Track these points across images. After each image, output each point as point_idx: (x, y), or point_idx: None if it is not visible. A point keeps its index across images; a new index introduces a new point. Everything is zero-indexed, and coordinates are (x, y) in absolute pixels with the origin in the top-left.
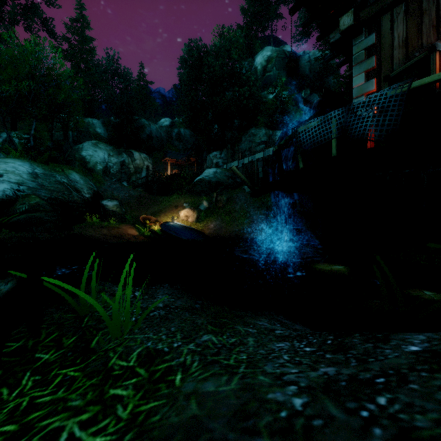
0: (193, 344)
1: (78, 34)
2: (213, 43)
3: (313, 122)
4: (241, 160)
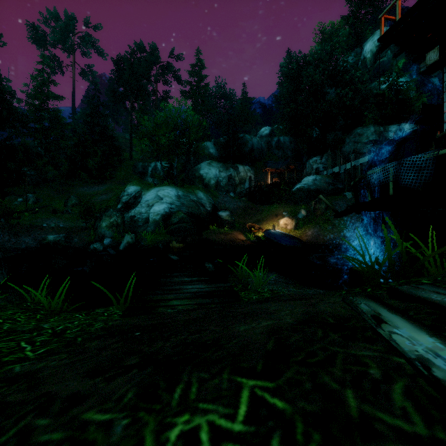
0: (286, 289)
1: (196, 75)
2: (314, 41)
3: (377, 169)
4: (343, 166)
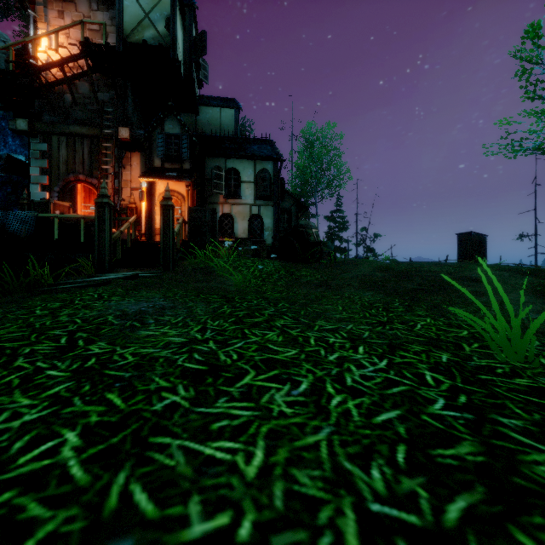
0: None
1: None
2: None
3: None
4: None
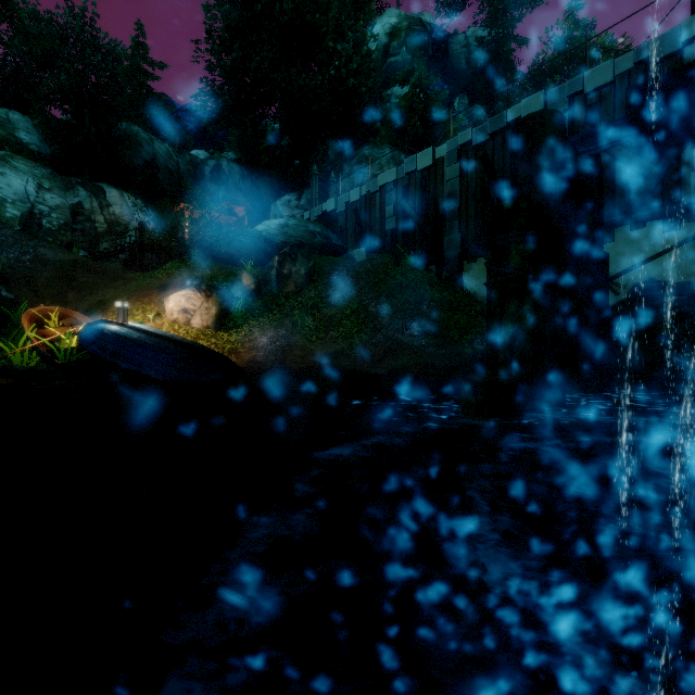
0: None
1: None
2: None
3: None
4: (343, 196)
